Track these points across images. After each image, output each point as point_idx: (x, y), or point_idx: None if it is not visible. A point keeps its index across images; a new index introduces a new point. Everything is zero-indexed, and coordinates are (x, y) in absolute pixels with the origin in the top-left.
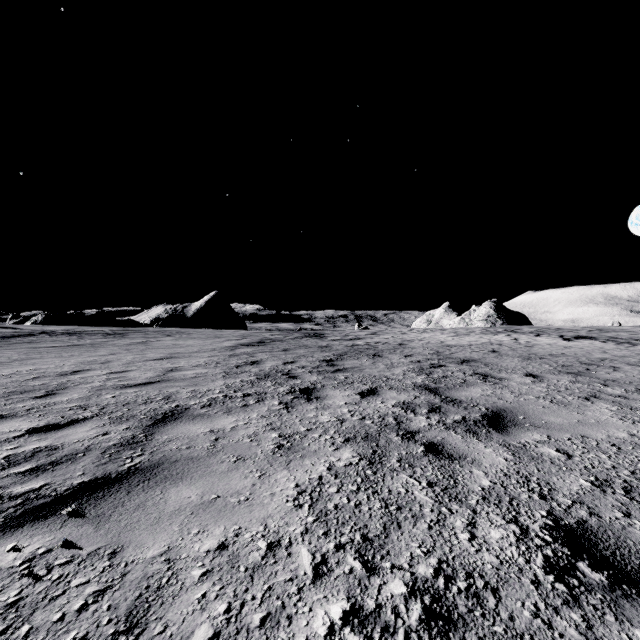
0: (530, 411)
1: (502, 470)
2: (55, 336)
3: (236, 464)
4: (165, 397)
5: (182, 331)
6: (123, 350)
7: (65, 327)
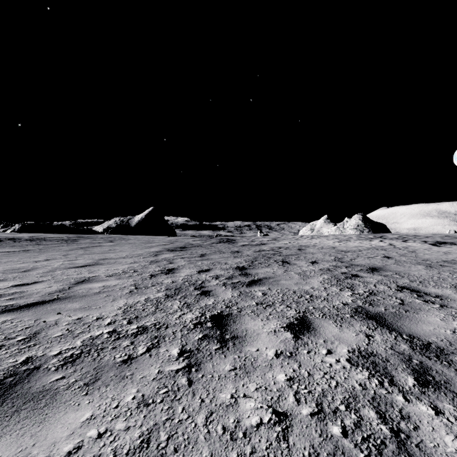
0: None
1: None
2: (18, 242)
3: None
4: (30, 335)
5: (124, 237)
6: (61, 255)
7: (33, 234)
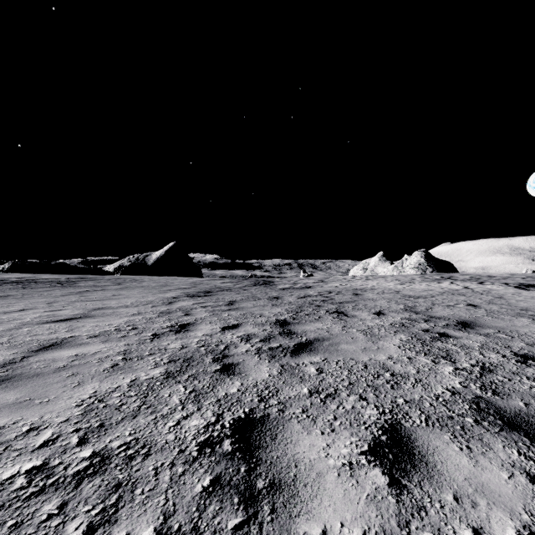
0: None
1: None
2: None
3: None
4: None
5: (136, 279)
6: (45, 303)
7: (24, 275)
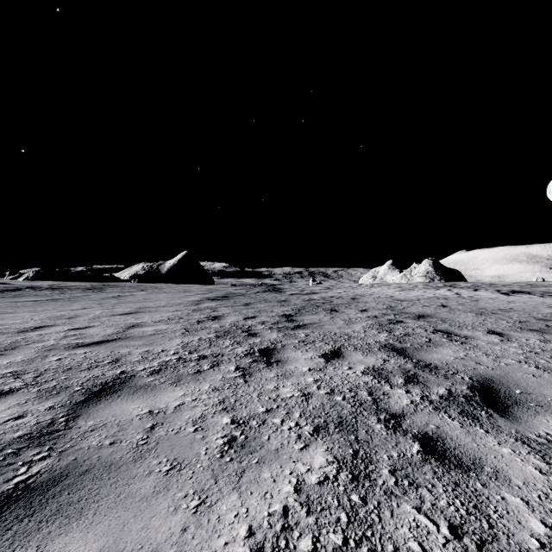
0: (522, 381)
1: (547, 495)
2: (39, 291)
3: (167, 478)
4: (114, 360)
5: (155, 286)
6: (95, 304)
7: (52, 282)
